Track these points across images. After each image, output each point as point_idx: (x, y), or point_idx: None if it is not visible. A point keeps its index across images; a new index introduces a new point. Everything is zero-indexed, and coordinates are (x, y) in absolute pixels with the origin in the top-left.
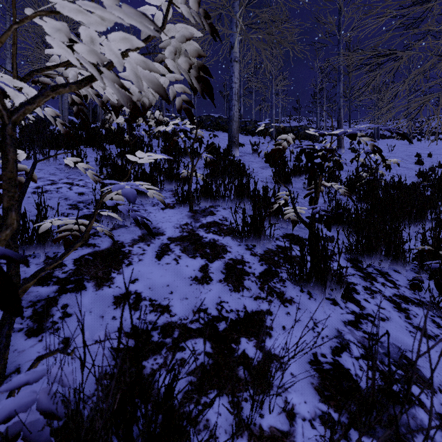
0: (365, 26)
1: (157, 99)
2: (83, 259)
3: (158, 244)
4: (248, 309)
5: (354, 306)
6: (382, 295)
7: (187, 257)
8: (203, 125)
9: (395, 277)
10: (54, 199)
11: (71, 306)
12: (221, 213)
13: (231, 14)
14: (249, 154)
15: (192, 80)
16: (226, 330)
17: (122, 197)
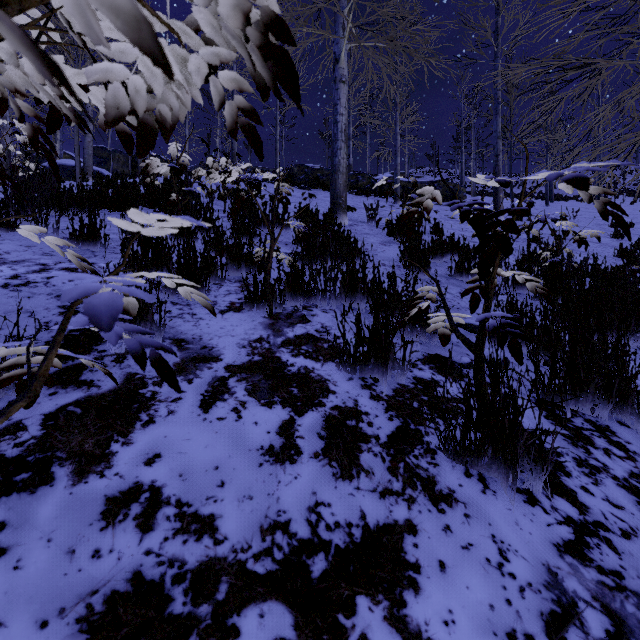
0: (546, 22)
1: (188, 109)
2: (62, 413)
3: (207, 379)
4: (370, 521)
5: (568, 504)
6: (612, 477)
7: (257, 405)
8: (294, 180)
9: (623, 435)
10: (38, 298)
11: (11, 526)
12: (319, 318)
13: (335, 9)
14: (363, 222)
15: (252, 57)
16: (327, 576)
17: (134, 300)
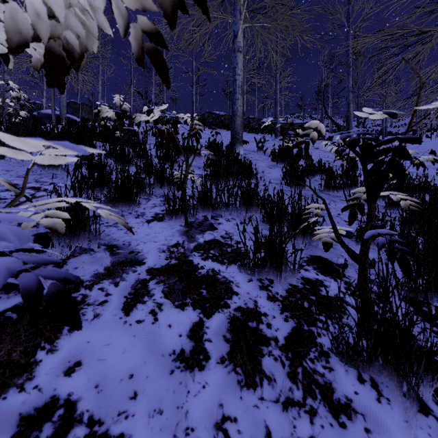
0: (392, 1)
1: (95, 37)
2: None
3: (131, 282)
4: None
5: None
6: None
7: (171, 307)
8: (205, 123)
9: None
10: None
11: None
12: (223, 226)
13: None
14: (254, 152)
15: None
16: None
17: (60, 220)
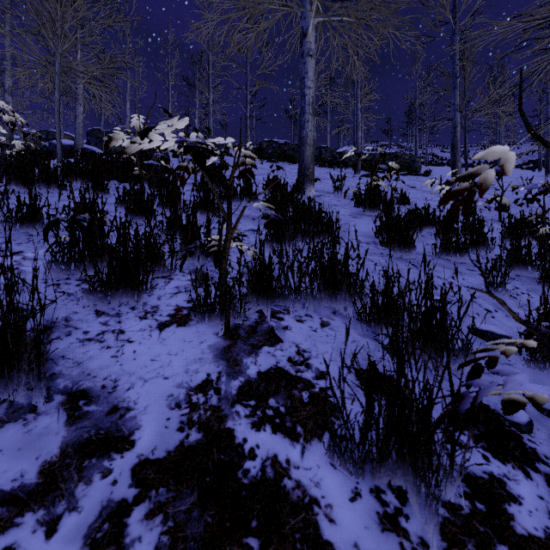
0: None
1: None
2: None
3: (89, 515)
4: None
5: None
6: None
7: None
8: (263, 154)
9: None
10: None
11: None
12: (292, 334)
13: None
14: (329, 193)
15: None
16: None
17: None
